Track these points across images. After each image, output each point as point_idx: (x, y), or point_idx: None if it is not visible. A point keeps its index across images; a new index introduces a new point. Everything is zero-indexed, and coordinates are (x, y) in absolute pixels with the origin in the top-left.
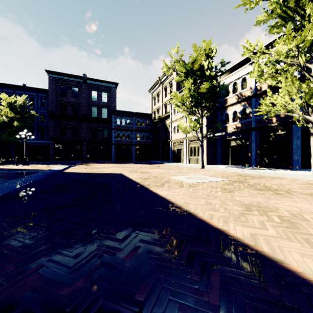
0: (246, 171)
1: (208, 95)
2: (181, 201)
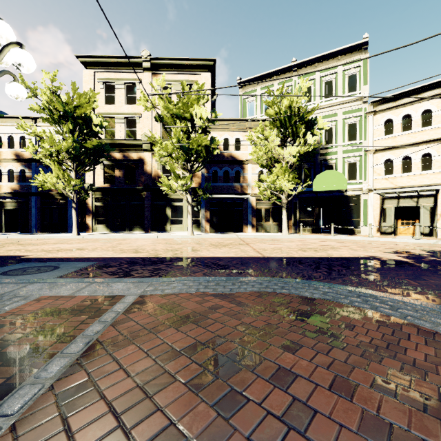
0: (22, 236)
1: None
2: None
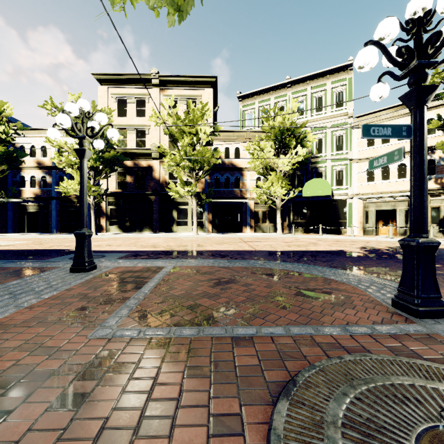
0: (48, 236)
1: (2, 157)
2: (15, 249)
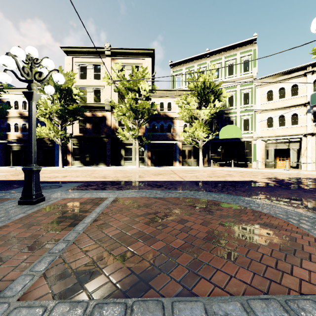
0: None
1: None
2: None
